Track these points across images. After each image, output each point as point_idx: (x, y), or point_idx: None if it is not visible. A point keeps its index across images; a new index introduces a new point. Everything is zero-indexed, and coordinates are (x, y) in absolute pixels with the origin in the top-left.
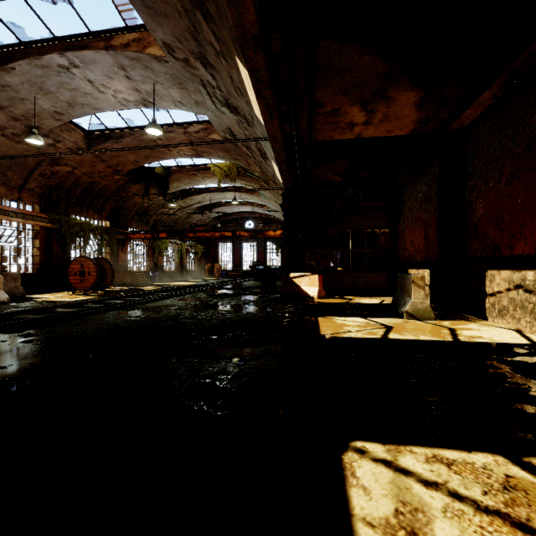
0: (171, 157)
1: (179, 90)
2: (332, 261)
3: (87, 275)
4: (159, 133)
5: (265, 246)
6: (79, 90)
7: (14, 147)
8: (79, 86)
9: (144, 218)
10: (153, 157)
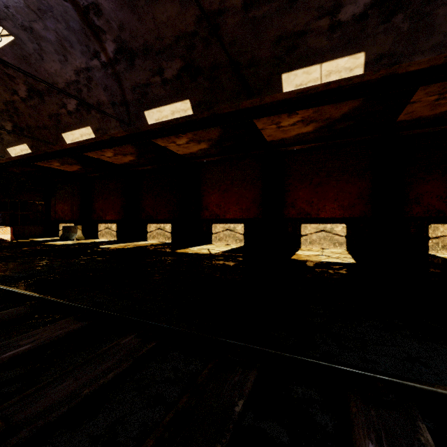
0: None
1: None
2: None
3: None
4: None
5: None
6: None
7: None
8: None
9: None
10: None
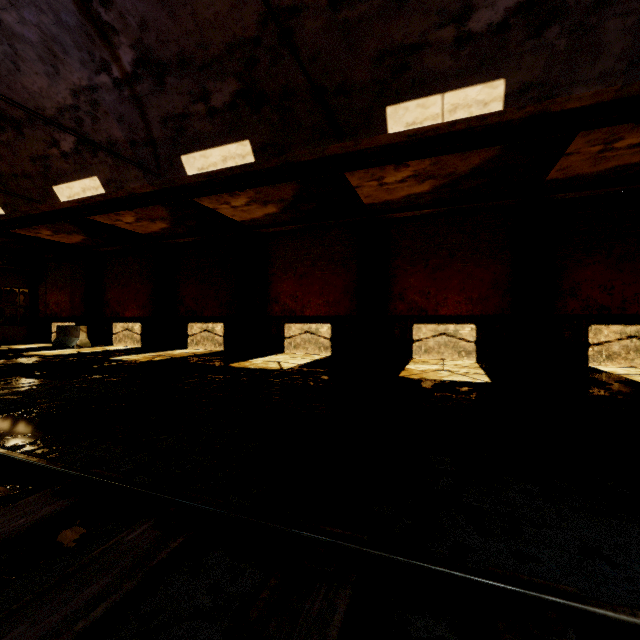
0: None
1: None
2: None
3: None
4: None
5: None
6: None
7: None
8: None
9: None
10: None
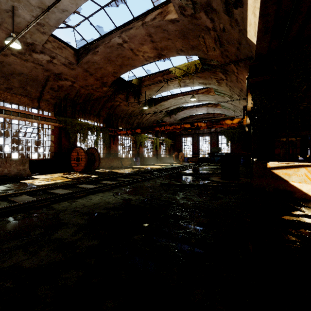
0: (139, 64)
1: None
2: None
3: (80, 161)
4: None
5: (217, 139)
6: None
7: (25, 65)
8: None
9: (130, 121)
10: (126, 66)
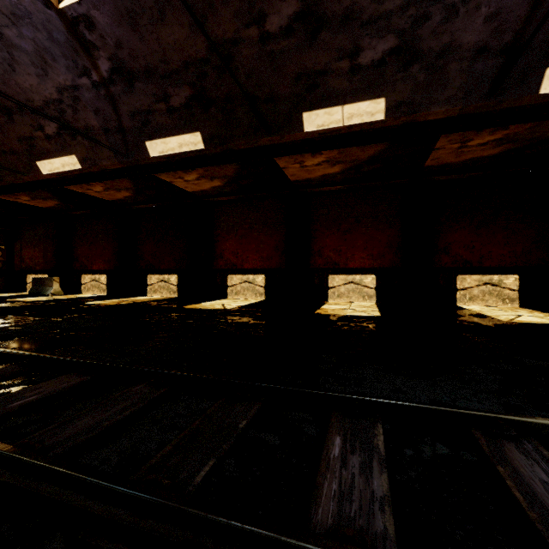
0: None
1: None
2: None
3: None
4: None
5: None
6: None
7: None
8: None
9: None
10: None
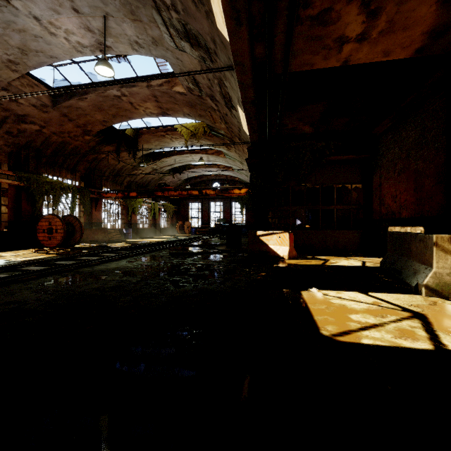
0: (138, 117)
1: (133, 24)
2: (298, 219)
3: (54, 233)
4: (111, 73)
5: (230, 206)
6: (27, 32)
7: None
8: (27, 26)
9: (118, 179)
10: (121, 117)
